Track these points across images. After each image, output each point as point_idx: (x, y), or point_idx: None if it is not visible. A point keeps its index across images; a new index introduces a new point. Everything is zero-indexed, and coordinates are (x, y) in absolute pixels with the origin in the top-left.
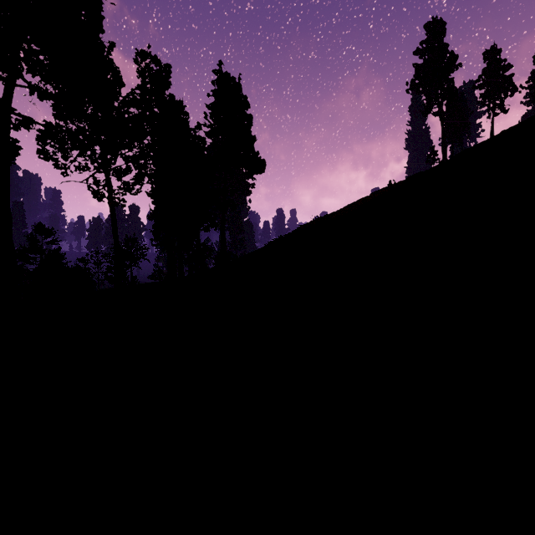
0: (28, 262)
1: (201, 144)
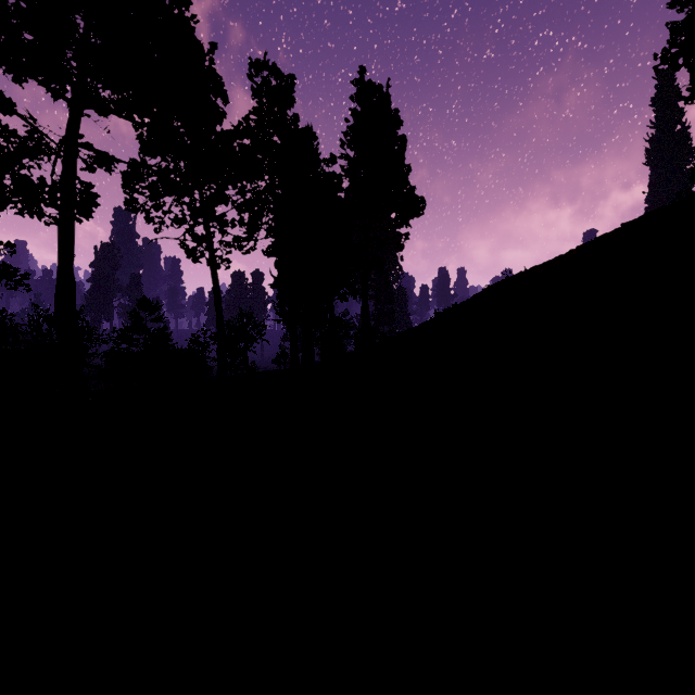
0: (131, 344)
1: (336, 183)
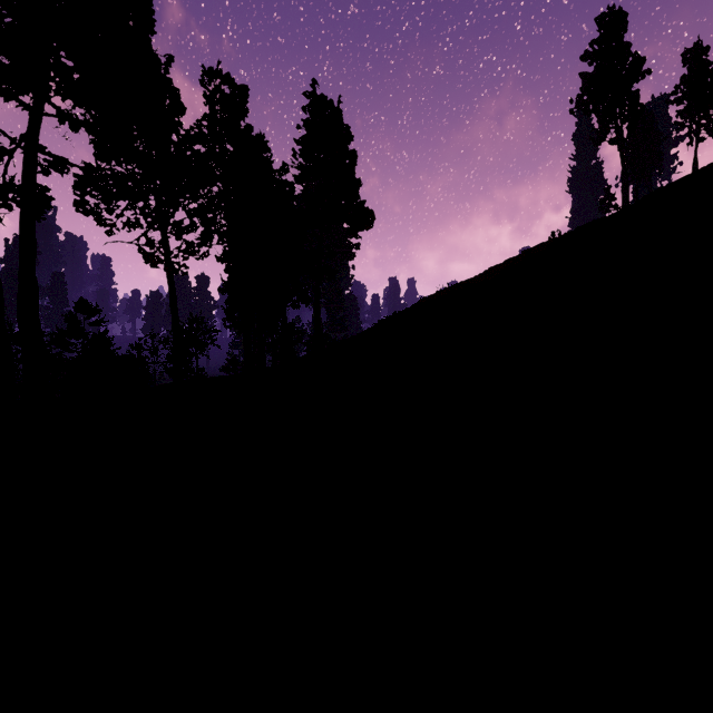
0: (67, 349)
1: (289, 191)
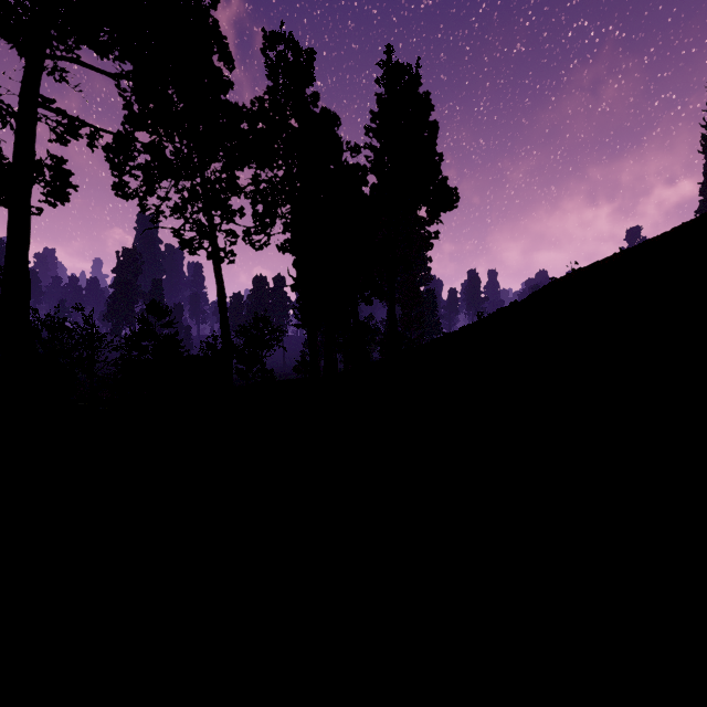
0: (140, 351)
1: (361, 175)
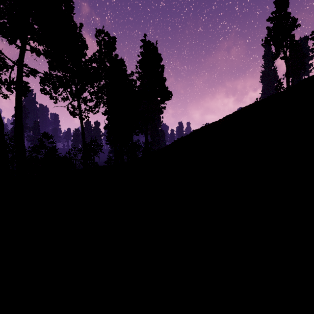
0: (39, 153)
1: (134, 84)
